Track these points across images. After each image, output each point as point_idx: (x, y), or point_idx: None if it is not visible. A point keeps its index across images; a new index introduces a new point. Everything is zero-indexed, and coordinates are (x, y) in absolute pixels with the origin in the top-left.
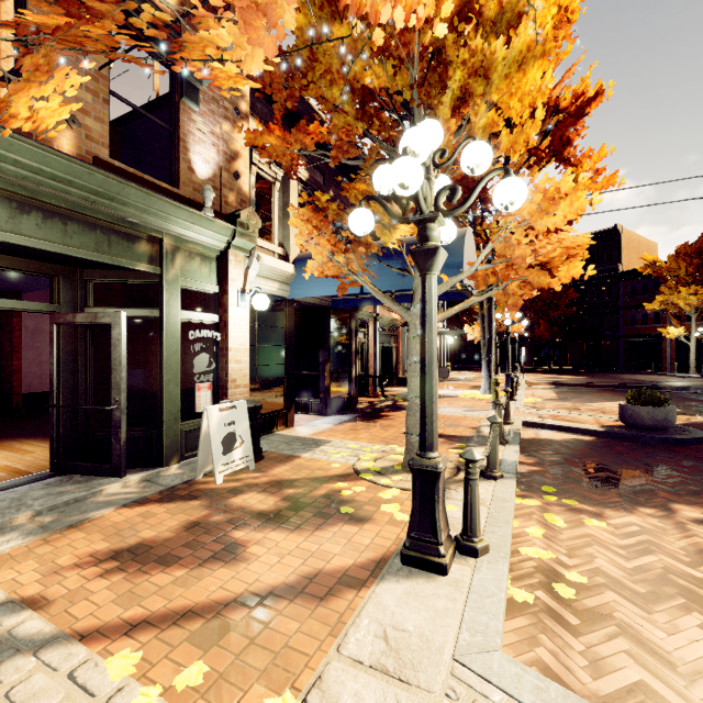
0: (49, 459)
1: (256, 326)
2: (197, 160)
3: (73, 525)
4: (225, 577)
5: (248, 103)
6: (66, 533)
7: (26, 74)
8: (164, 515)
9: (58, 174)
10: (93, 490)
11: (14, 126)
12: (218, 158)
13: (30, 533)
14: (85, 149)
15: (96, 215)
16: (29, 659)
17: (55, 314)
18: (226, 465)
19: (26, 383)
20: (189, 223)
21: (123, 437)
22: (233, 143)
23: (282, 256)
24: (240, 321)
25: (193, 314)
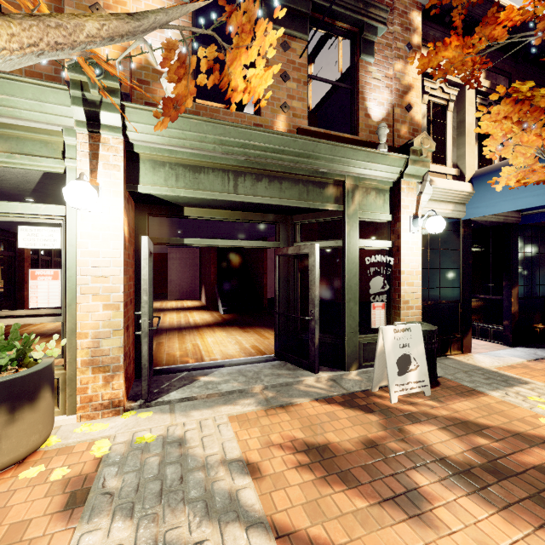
0: (274, 348)
1: (427, 250)
2: (372, 106)
3: (283, 405)
4: (409, 539)
5: (420, 34)
6: (279, 411)
7: (236, 39)
8: (345, 421)
9: (276, 147)
10: (297, 379)
11: (237, 101)
12: (390, 98)
13: (259, 402)
14: (292, 125)
15: (298, 172)
16: (242, 533)
17: (277, 249)
18: (401, 385)
19: (271, 292)
20: (365, 162)
21: (316, 342)
22: (405, 78)
23: (456, 177)
24: (411, 245)
25: (369, 242)
